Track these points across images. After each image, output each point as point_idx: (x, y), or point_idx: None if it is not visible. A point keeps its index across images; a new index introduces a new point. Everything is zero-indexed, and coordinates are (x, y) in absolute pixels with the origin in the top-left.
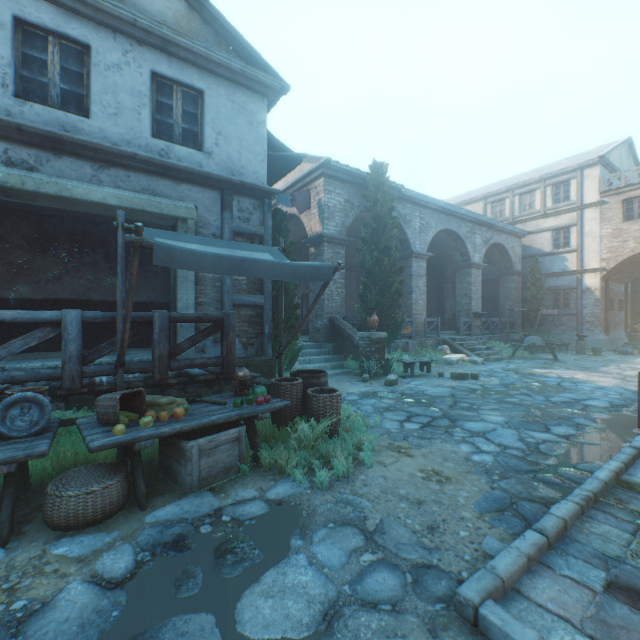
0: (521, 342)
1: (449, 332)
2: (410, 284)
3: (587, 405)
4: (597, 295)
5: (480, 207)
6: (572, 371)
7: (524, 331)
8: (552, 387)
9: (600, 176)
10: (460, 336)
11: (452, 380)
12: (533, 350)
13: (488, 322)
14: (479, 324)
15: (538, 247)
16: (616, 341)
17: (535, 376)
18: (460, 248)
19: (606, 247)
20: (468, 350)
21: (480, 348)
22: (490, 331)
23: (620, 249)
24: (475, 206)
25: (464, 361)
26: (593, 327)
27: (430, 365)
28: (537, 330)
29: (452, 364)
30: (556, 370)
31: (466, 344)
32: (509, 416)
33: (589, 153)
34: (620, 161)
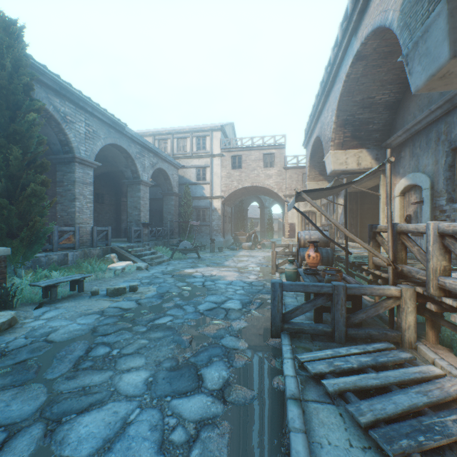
0: (178, 246)
1: (125, 239)
2: (74, 191)
3: (228, 310)
4: (220, 213)
5: (151, 141)
6: (210, 268)
7: (180, 237)
8: (200, 290)
9: (221, 138)
10: (131, 243)
11: (108, 298)
12: (186, 252)
13: (155, 231)
14: (148, 232)
15: (189, 178)
16: (228, 241)
17: (187, 278)
18: (131, 166)
19: (224, 183)
20: (136, 256)
21: (146, 254)
22: (157, 238)
23: (231, 186)
24: (147, 139)
25: (130, 268)
26: (218, 233)
27: (83, 283)
28: (188, 236)
29: (118, 273)
30: (201, 268)
31: (134, 251)
32: (156, 362)
33: (216, 124)
34: (230, 134)
